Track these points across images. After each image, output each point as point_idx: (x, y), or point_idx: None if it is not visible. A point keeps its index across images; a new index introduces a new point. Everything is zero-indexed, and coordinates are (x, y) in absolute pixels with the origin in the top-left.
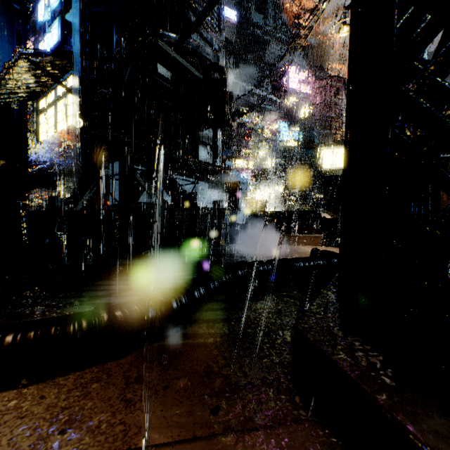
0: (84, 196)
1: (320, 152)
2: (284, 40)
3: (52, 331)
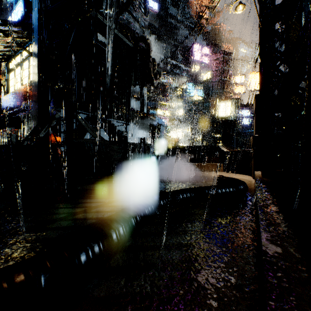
0: (40, 134)
1: (216, 104)
2: (190, 27)
3: None
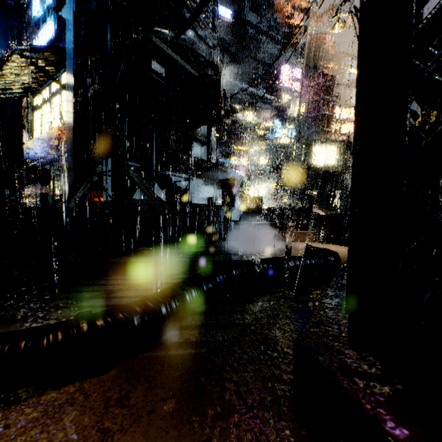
0: (78, 192)
1: (313, 149)
2: (277, 39)
3: (22, 346)
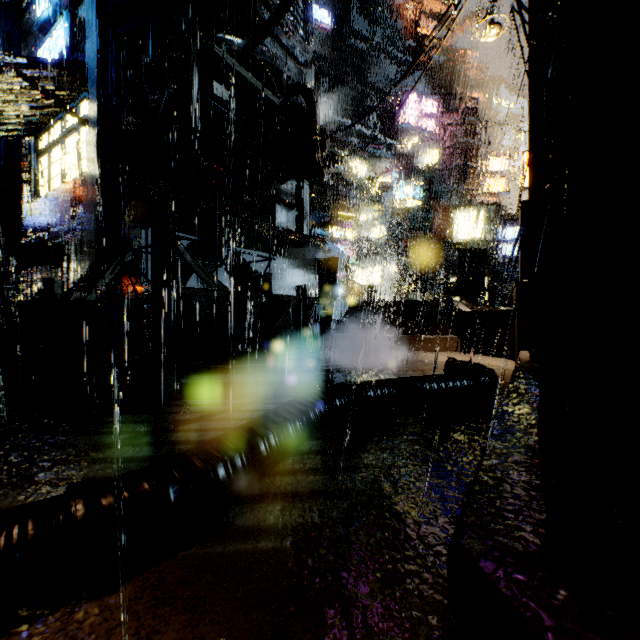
0: (103, 278)
1: (451, 216)
2: (398, 57)
3: None
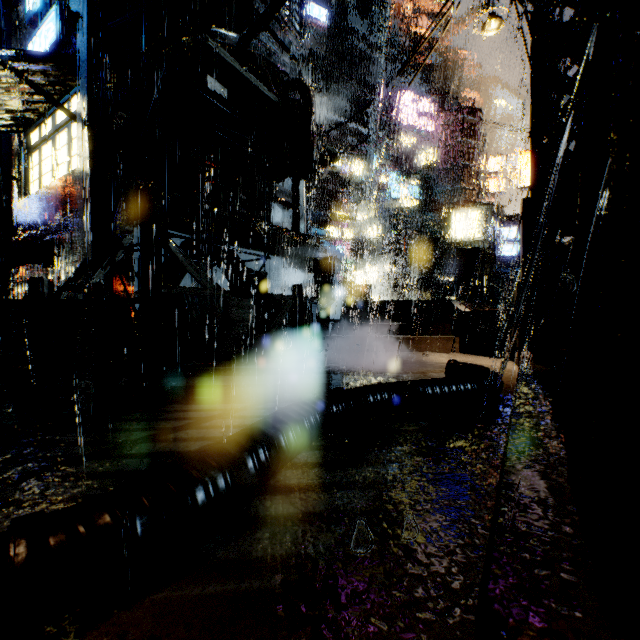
0: (93, 277)
1: (448, 215)
2: (395, 56)
3: None
